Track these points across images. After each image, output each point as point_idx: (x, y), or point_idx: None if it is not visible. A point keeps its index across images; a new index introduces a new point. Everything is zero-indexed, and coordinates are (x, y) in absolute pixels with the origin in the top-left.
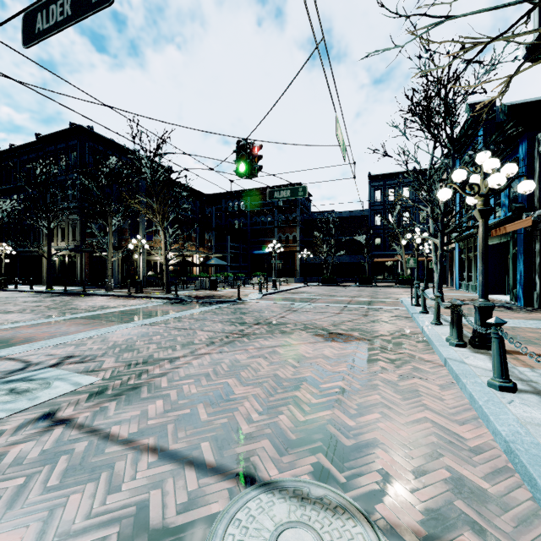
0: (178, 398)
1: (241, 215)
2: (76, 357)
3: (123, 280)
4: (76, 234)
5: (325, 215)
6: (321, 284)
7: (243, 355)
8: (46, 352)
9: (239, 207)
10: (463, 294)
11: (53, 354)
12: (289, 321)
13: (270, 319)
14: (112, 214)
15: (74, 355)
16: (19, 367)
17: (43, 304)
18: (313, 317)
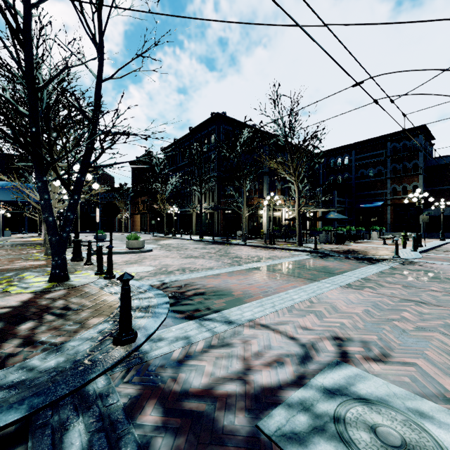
0: None
1: (344, 170)
2: (348, 341)
3: (249, 232)
4: (214, 197)
5: None
6: None
7: None
8: (294, 322)
9: (342, 162)
10: None
11: (307, 327)
12: None
13: None
14: (247, 176)
15: (340, 336)
16: (295, 349)
17: (210, 251)
18: None
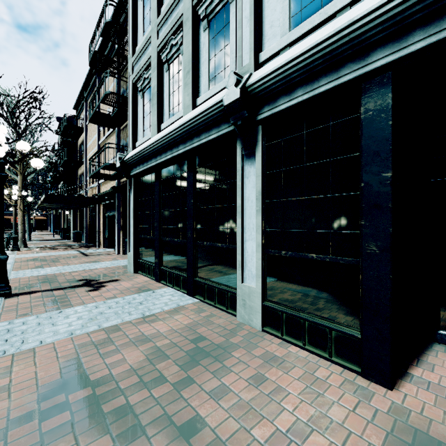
0: None
1: None
2: None
3: None
4: None
5: None
6: None
7: None
8: None
9: None
10: (46, 233)
11: None
12: None
13: None
14: None
15: None
16: None
17: None
18: None
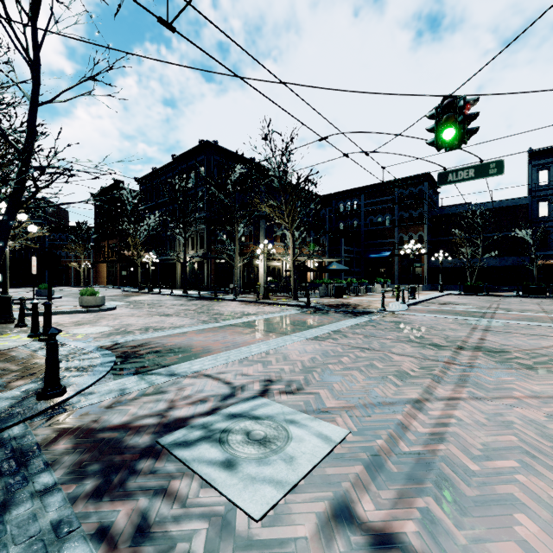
0: (552, 515)
1: (353, 216)
2: (276, 381)
3: (244, 285)
4: (203, 243)
5: (461, 208)
6: (463, 293)
7: (529, 410)
8: (238, 370)
9: (351, 207)
10: None
11: (247, 374)
12: (506, 347)
13: (468, 341)
14: (239, 220)
15: (272, 378)
16: (225, 390)
17: (190, 308)
18: (535, 342)
